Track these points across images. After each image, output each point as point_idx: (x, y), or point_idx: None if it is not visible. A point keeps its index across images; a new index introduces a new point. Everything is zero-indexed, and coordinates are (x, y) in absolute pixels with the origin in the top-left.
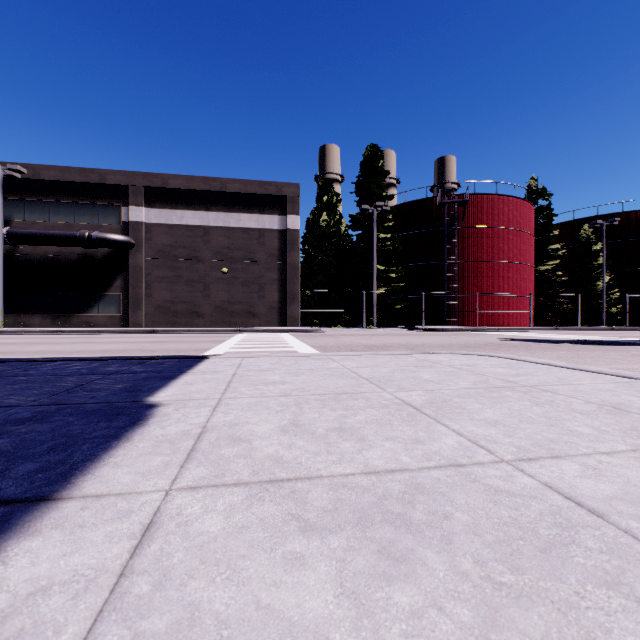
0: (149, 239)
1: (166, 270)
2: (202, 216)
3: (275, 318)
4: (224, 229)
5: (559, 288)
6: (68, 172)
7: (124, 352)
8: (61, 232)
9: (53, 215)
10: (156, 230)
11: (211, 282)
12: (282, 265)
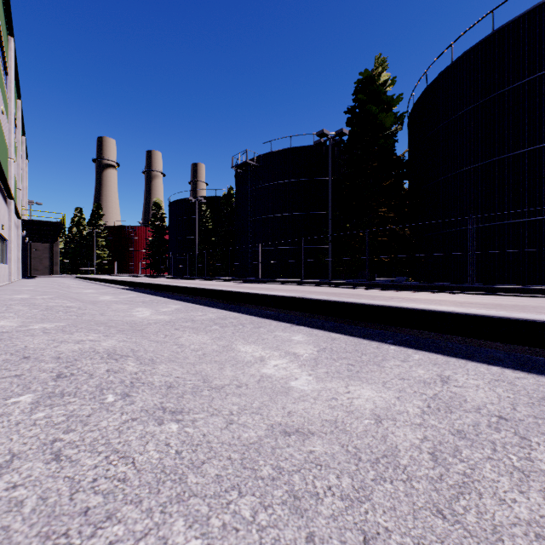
0: None
1: None
2: None
3: (48, 271)
4: None
5: None
6: None
7: None
8: None
9: None
10: None
11: None
12: (51, 251)
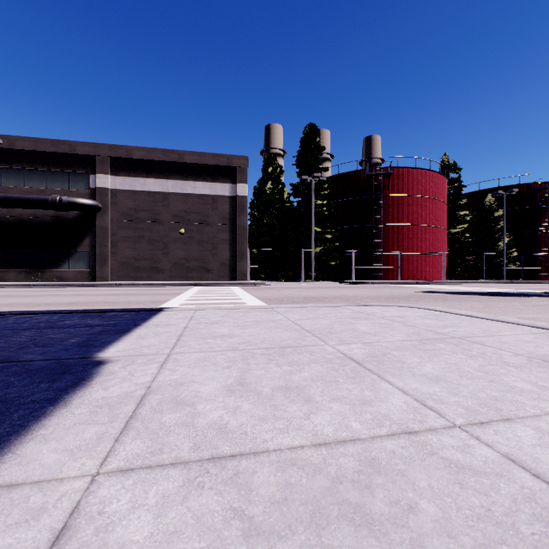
0: (114, 203)
1: (130, 231)
2: (162, 183)
3: (226, 273)
4: (181, 195)
5: (467, 248)
6: (41, 143)
7: (89, 304)
8: (34, 196)
9: (27, 181)
10: (121, 195)
11: (170, 241)
12: (232, 227)
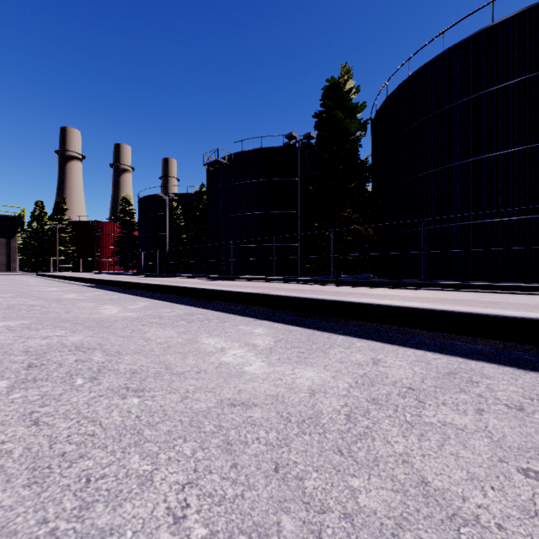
0: None
1: None
2: None
3: (4, 268)
4: None
5: None
6: None
7: None
8: None
9: None
10: None
11: None
12: (8, 247)
